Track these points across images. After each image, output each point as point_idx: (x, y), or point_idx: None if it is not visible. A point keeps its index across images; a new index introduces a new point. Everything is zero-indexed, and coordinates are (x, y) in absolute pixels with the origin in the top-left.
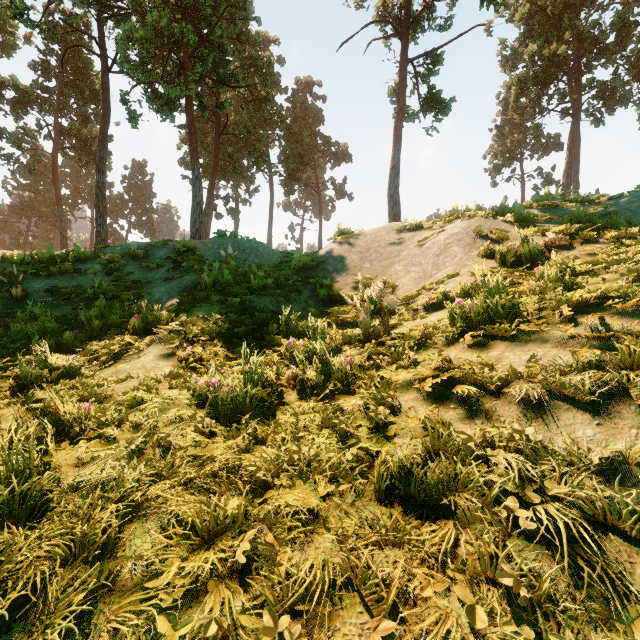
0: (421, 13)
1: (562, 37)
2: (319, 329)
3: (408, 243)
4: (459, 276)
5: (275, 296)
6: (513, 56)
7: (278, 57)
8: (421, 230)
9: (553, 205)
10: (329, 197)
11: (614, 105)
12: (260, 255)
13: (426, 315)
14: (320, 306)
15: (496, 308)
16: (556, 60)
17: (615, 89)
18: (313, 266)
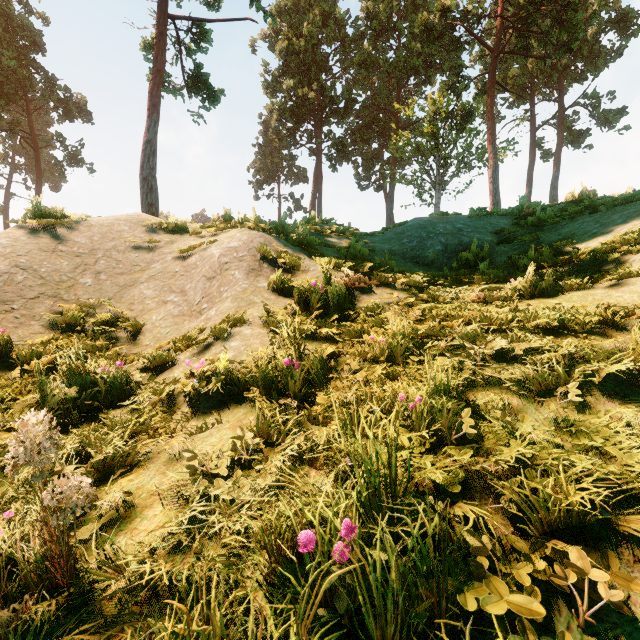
0: None
1: (311, 86)
2: None
3: (165, 250)
4: (247, 325)
5: None
6: (274, 83)
7: None
8: (185, 234)
9: (324, 231)
10: (54, 159)
11: (342, 159)
12: None
13: (193, 422)
14: None
15: (422, 565)
16: (307, 103)
17: (345, 146)
18: None
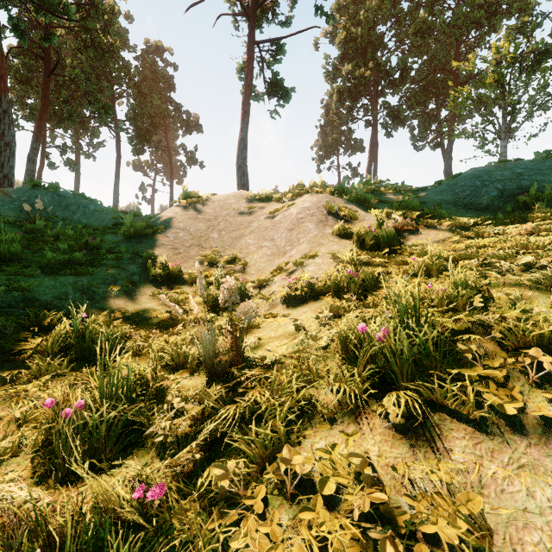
0: (266, 4)
1: (367, 65)
2: (119, 365)
3: (259, 214)
4: (318, 257)
5: (84, 274)
6: (334, 71)
7: (126, 12)
8: (271, 201)
9: (378, 191)
10: (180, 162)
11: (397, 125)
12: (90, 213)
13: (288, 310)
14: (152, 287)
15: (426, 343)
16: (363, 81)
17: (400, 112)
18: (148, 233)
